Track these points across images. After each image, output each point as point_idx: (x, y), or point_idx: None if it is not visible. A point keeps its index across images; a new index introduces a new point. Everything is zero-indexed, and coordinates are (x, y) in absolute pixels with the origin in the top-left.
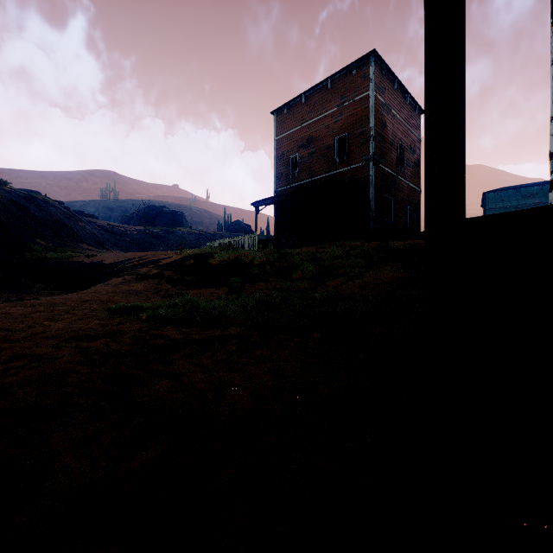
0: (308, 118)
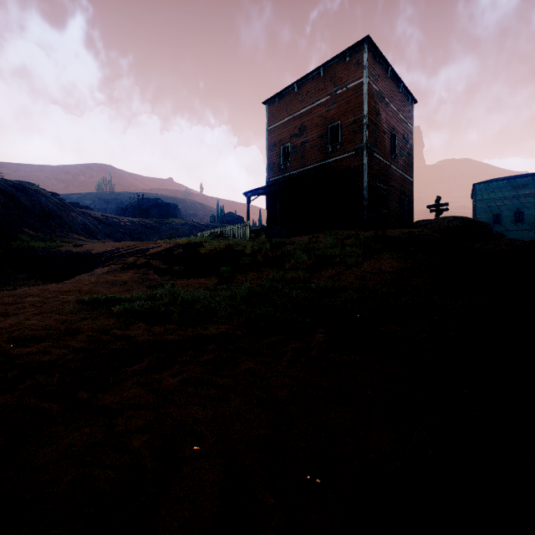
0: (301, 107)
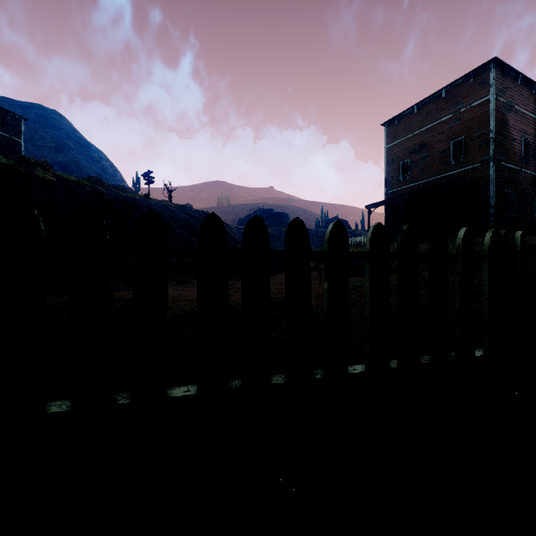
0: (421, 126)
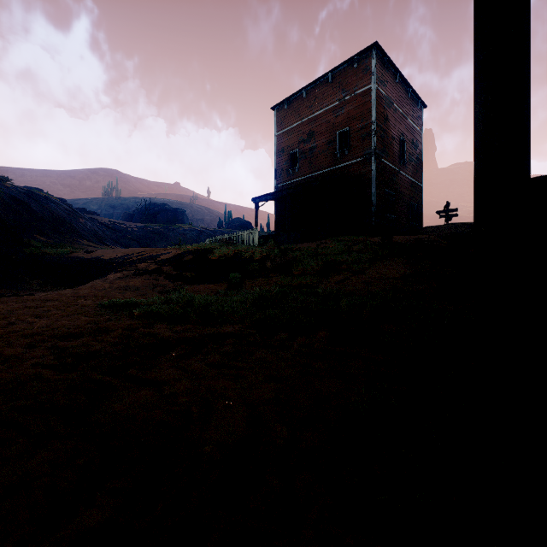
0: (309, 113)
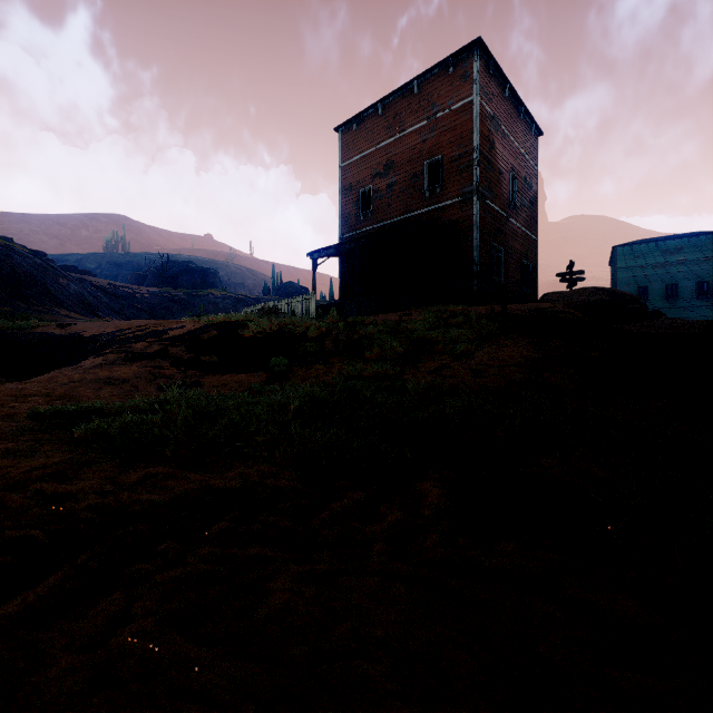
0: (387, 136)
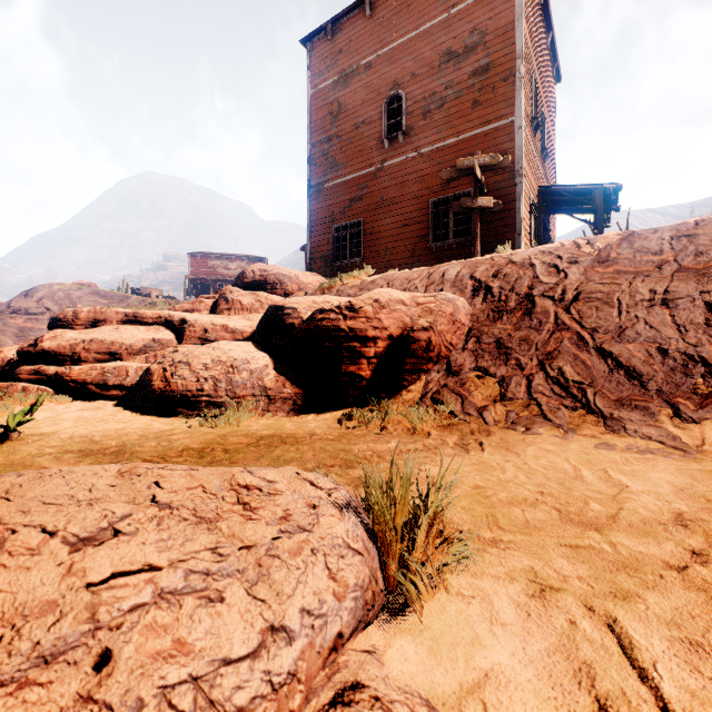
0: None
